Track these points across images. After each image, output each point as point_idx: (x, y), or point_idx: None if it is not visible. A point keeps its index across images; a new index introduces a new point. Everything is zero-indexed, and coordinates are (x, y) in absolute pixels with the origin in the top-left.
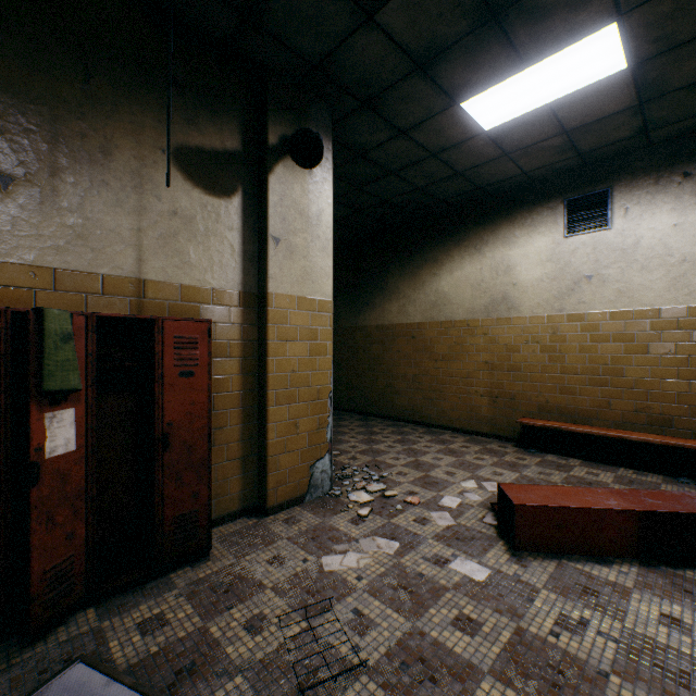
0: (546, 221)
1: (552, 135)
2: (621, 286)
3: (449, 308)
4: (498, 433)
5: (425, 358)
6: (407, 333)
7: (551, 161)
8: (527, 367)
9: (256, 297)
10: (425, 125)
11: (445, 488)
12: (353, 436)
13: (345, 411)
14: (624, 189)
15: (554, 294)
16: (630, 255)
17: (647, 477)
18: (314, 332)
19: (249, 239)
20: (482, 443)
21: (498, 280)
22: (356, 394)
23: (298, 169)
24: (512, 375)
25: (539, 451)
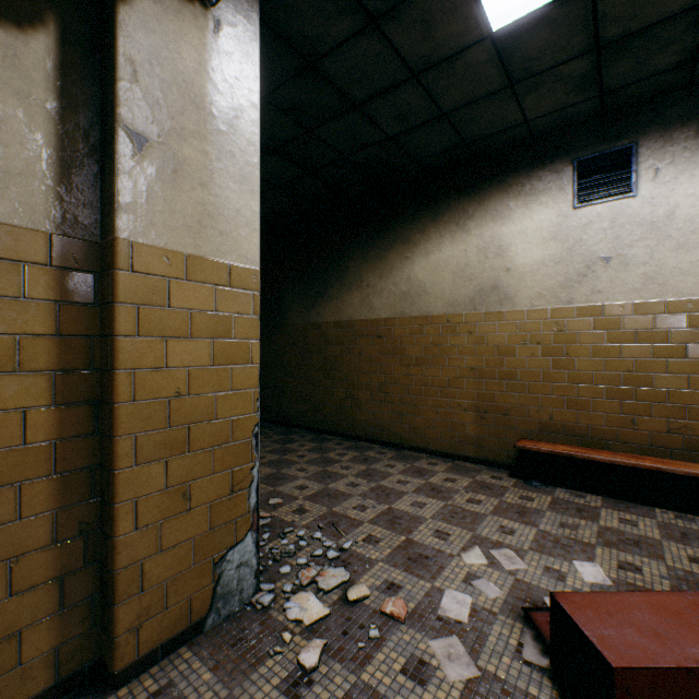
0: (550, 188)
1: (580, 52)
2: (649, 270)
3: (425, 300)
4: (487, 457)
5: (394, 362)
6: (371, 331)
7: (564, 103)
8: (525, 374)
9: (95, 249)
10: (409, 9)
11: (441, 571)
12: (303, 468)
13: (295, 428)
14: (654, 145)
15: (560, 281)
16: (661, 229)
17: (698, 525)
18: (224, 322)
19: (77, 131)
20: (469, 472)
21: (487, 263)
22: (308, 406)
23: (189, 18)
24: (506, 385)
25: (545, 484)
